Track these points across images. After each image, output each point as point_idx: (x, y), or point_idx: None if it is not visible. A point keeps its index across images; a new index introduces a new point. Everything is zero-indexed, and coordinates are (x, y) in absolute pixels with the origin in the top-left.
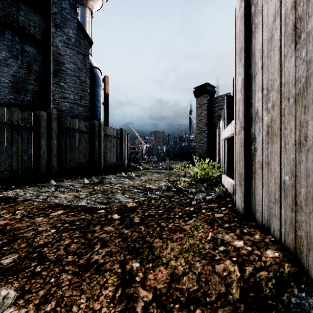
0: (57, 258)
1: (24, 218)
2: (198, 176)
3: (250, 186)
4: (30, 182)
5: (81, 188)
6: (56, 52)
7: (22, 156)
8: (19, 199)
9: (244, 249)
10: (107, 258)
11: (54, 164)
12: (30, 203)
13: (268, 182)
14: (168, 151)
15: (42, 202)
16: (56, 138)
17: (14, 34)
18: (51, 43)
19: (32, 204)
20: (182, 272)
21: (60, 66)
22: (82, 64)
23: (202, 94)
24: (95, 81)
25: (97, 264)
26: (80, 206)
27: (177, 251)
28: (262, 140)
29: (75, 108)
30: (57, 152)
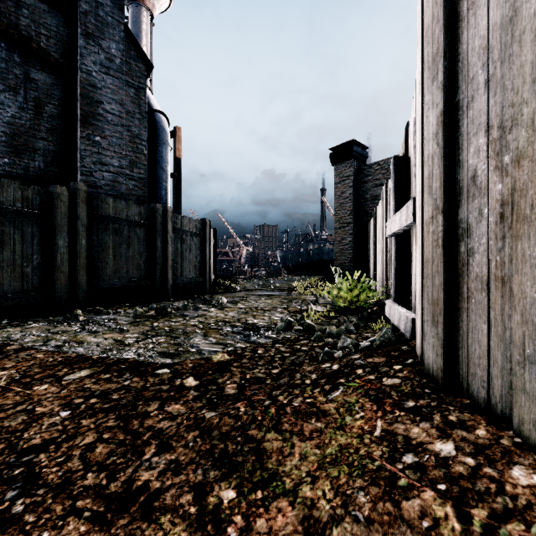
0: (63, 480)
1: (12, 387)
2: (340, 303)
3: (457, 326)
4: (37, 314)
5: (129, 324)
6: (87, 82)
7: (22, 267)
8: (11, 348)
9: (459, 463)
10: (168, 478)
11: (81, 282)
12: (29, 354)
13: (503, 318)
14: (285, 259)
15: (52, 352)
16: (86, 234)
17: (11, 50)
18: (78, 66)
19: (32, 356)
20: (328, 517)
21: (95, 107)
22: (135, 105)
23: (345, 160)
24: (157, 135)
25: (145, 494)
26: (125, 360)
27: (313, 461)
28: (488, 233)
29: (121, 183)
30: (88, 260)
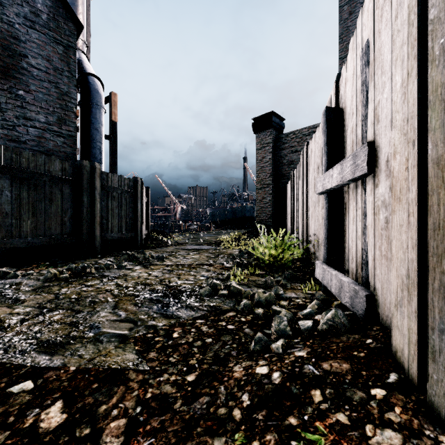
0: None
1: None
2: (265, 261)
3: None
4: None
5: (31, 292)
6: (8, 33)
7: None
8: None
9: None
10: None
11: None
12: None
13: None
14: (214, 215)
15: None
16: None
17: None
18: None
19: None
20: None
21: (18, 60)
22: (63, 62)
23: (265, 129)
24: (90, 97)
25: None
26: None
27: None
28: None
29: (48, 139)
30: None
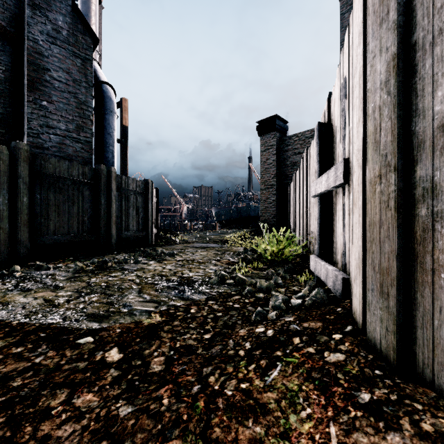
0: None
1: None
2: (268, 256)
3: (414, 300)
4: None
5: (66, 280)
6: (34, 50)
7: None
8: None
9: None
10: None
11: (22, 237)
12: None
13: None
14: (219, 214)
15: None
16: (28, 192)
17: None
18: (25, 34)
19: None
20: None
21: (42, 73)
22: (81, 74)
23: (269, 131)
24: (104, 104)
25: None
26: (47, 326)
27: None
28: None
29: (68, 145)
30: (31, 217)
